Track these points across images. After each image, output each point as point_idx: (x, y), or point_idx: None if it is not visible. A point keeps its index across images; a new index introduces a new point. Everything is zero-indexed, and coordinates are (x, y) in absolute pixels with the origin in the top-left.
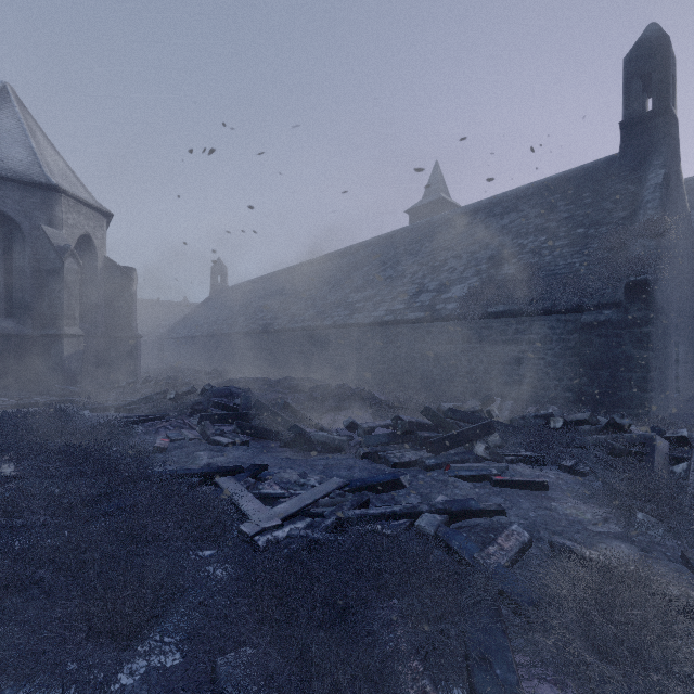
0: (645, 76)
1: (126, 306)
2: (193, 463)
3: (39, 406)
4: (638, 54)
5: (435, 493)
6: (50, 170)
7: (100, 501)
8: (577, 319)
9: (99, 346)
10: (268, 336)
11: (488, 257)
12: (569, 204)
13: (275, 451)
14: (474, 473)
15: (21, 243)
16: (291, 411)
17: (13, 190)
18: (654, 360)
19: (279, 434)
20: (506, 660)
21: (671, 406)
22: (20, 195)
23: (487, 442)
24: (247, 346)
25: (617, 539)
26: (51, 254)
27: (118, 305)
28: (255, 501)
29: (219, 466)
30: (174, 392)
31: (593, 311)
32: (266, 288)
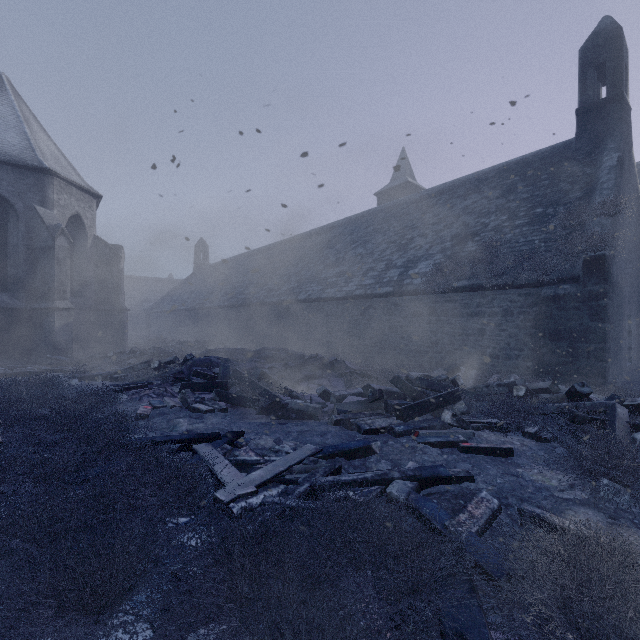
0: (600, 65)
1: (114, 281)
2: (173, 430)
3: (31, 374)
4: (593, 45)
5: (405, 460)
6: (42, 154)
7: (81, 467)
8: (537, 293)
9: (88, 319)
10: (247, 310)
11: (452, 235)
12: (528, 185)
13: (252, 418)
14: (442, 439)
15: (15, 222)
16: (267, 380)
17: (8, 172)
18: (610, 332)
19: (255, 401)
20: (483, 638)
21: (625, 374)
22: (14, 177)
23: (453, 410)
24: (227, 319)
25: (584, 506)
26: (43, 232)
27: (107, 280)
28: (231, 468)
29: (197, 433)
30: (157, 361)
31: (553, 285)
32: (245, 265)
